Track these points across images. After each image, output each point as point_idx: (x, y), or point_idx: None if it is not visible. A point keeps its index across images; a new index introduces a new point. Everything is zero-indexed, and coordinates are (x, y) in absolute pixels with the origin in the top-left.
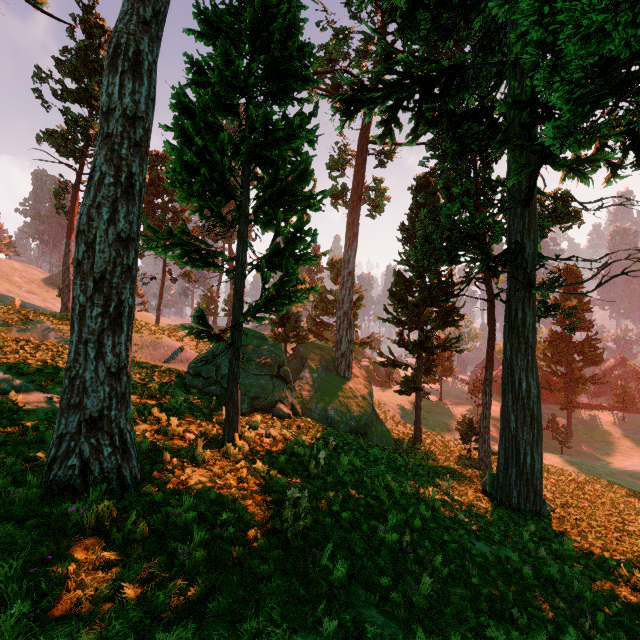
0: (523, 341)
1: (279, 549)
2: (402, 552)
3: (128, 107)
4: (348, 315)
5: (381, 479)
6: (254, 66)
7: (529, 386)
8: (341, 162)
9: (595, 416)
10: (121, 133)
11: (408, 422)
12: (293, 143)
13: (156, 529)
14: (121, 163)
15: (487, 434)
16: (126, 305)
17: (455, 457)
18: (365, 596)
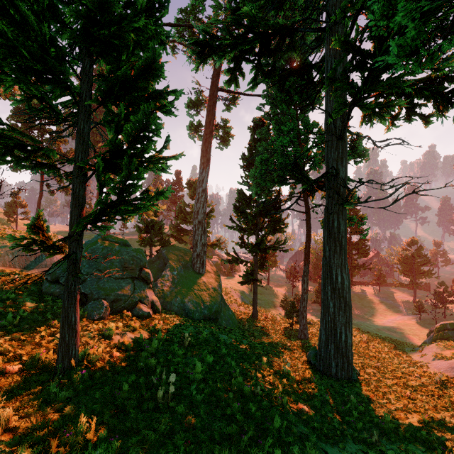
0: (338, 244)
1: None
2: None
3: None
4: (202, 223)
5: (233, 382)
6: None
7: (343, 279)
8: (197, 103)
9: (363, 290)
10: None
11: (247, 303)
12: (136, 22)
13: None
14: None
15: (305, 312)
16: None
17: (282, 329)
18: None
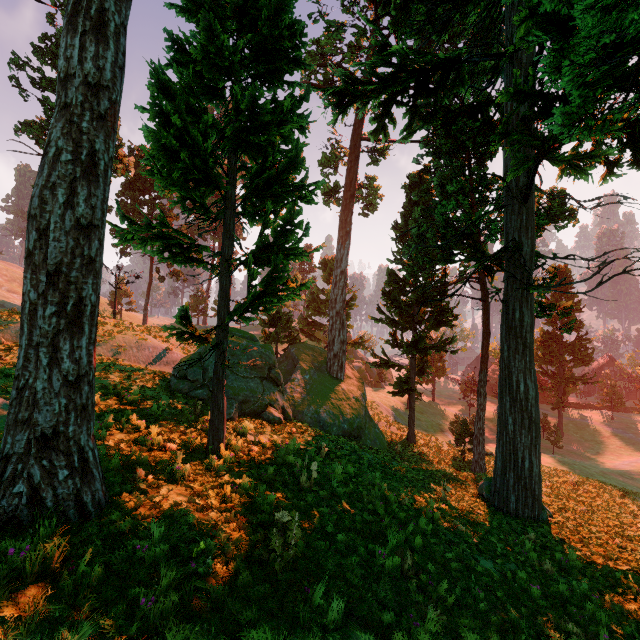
0: (521, 342)
1: (265, 584)
2: (403, 577)
3: (90, 73)
4: (341, 315)
5: (377, 489)
6: (240, 43)
7: (527, 388)
8: (333, 159)
9: (585, 415)
10: (82, 103)
11: (401, 423)
12: (283, 127)
13: (118, 568)
14: (81, 138)
15: (482, 436)
16: (88, 303)
17: (449, 459)
18: (364, 638)
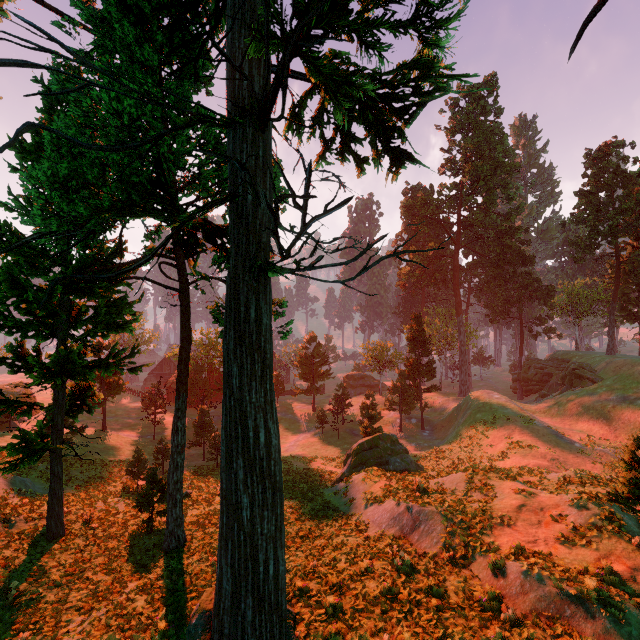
0: (259, 358)
1: None
2: None
3: None
4: None
5: None
6: None
7: (269, 435)
8: None
9: None
10: None
11: (41, 492)
12: None
13: None
14: None
15: (180, 491)
16: None
17: (128, 540)
18: None
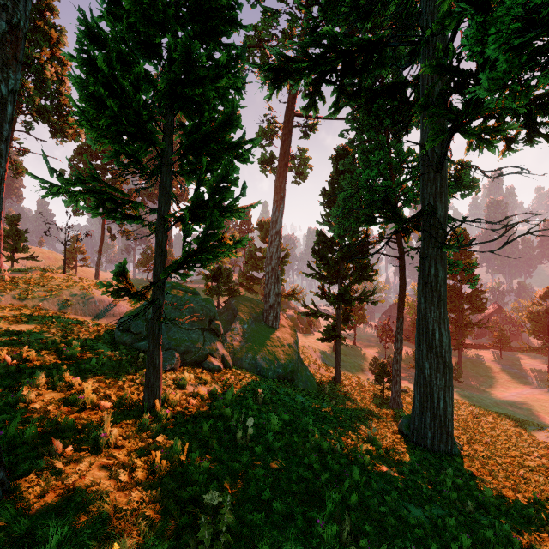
0: (436, 295)
1: None
2: (342, 545)
3: None
4: (276, 271)
5: (311, 437)
6: None
7: (442, 336)
8: (269, 132)
9: (479, 354)
10: None
11: (328, 365)
12: (218, 82)
13: None
14: None
15: (398, 376)
16: None
17: (370, 397)
18: None
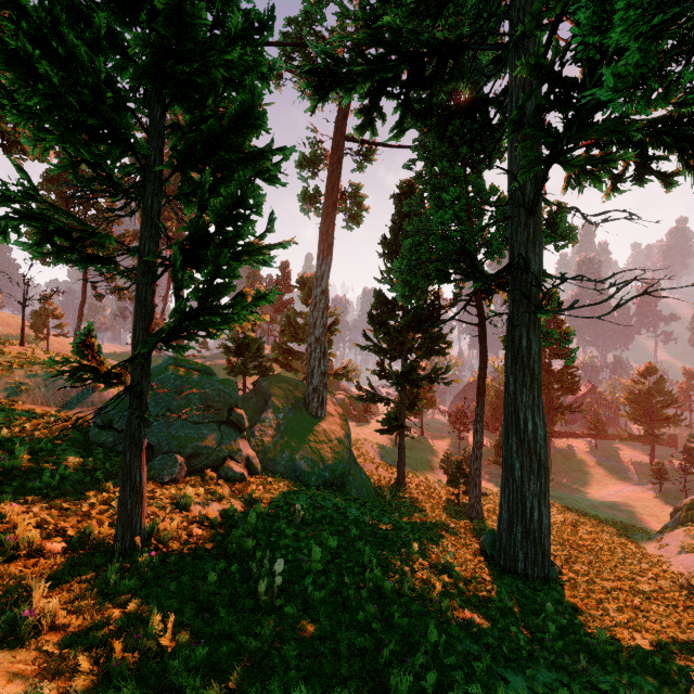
0: (528, 373)
1: None
2: None
3: None
4: (321, 342)
5: (368, 576)
6: None
7: (536, 427)
8: (313, 161)
9: (570, 444)
10: None
11: (389, 463)
12: (228, 52)
13: None
14: None
15: (478, 477)
16: None
17: (443, 503)
18: None
